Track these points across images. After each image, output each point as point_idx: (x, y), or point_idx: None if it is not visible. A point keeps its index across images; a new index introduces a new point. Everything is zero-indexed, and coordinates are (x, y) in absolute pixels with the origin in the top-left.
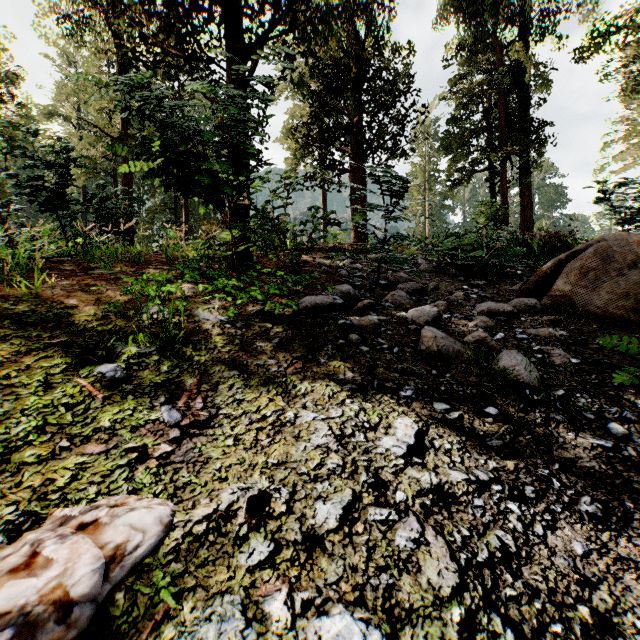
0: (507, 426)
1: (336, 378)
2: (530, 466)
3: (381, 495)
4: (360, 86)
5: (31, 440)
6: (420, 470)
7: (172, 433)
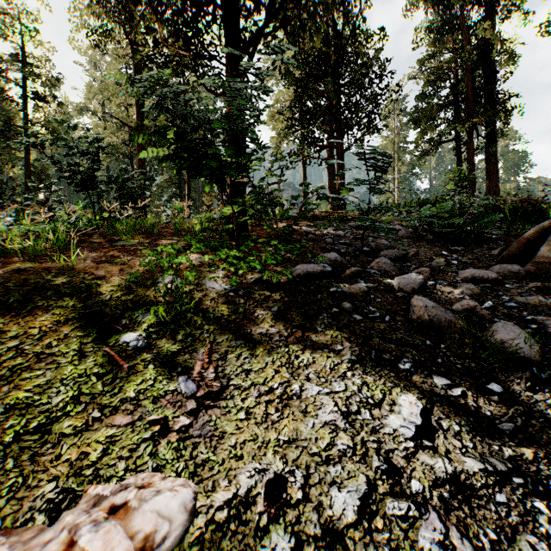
0: (516, 407)
1: (335, 348)
2: (549, 455)
3: (396, 484)
4: (338, 71)
5: (68, 411)
6: (432, 455)
7: (189, 405)
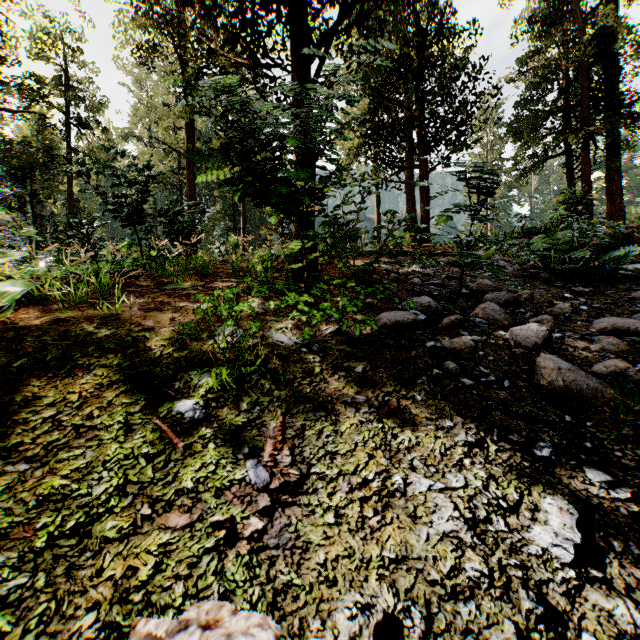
0: None
1: (443, 425)
2: None
3: (560, 638)
4: (422, 76)
5: (112, 506)
6: (606, 594)
7: (261, 500)
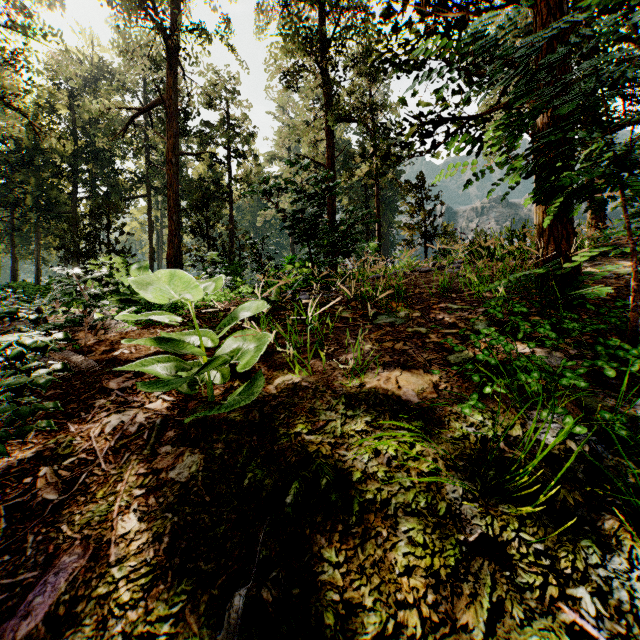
0: None
1: None
2: None
3: None
4: None
5: None
6: None
7: None
